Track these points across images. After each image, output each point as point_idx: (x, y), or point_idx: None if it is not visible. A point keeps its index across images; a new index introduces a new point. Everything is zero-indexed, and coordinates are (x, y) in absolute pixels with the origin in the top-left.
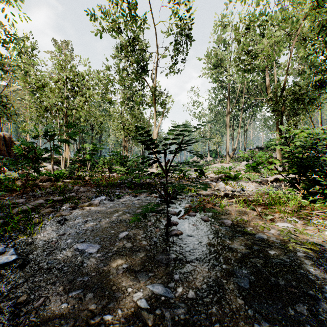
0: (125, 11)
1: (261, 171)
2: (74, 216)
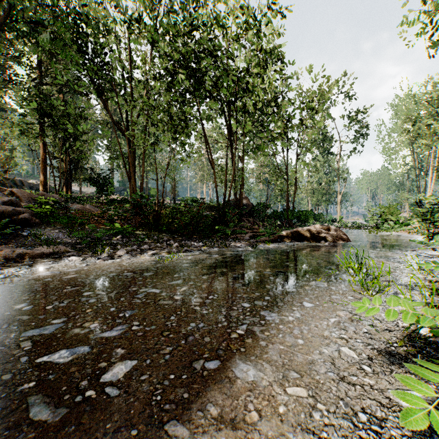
0: None
1: None
2: None
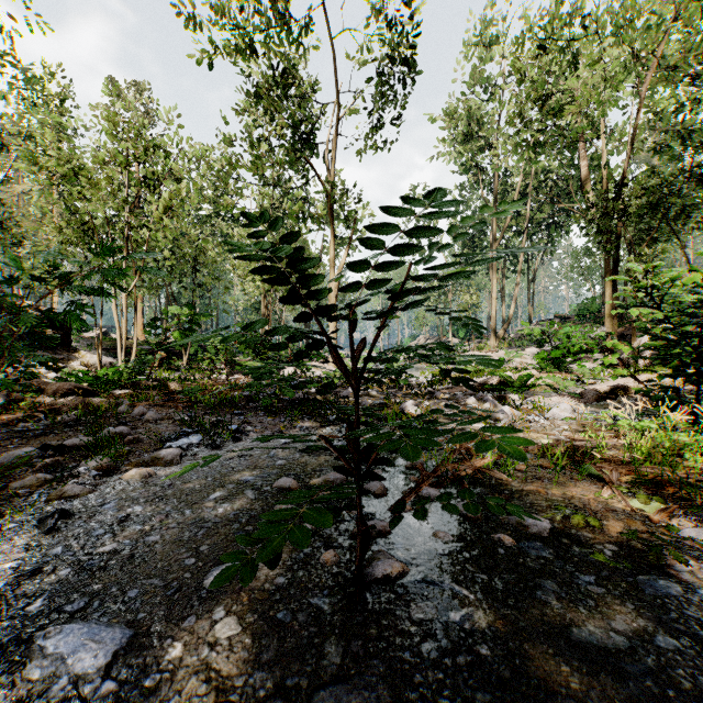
0: (265, 10)
1: (578, 370)
2: (99, 499)
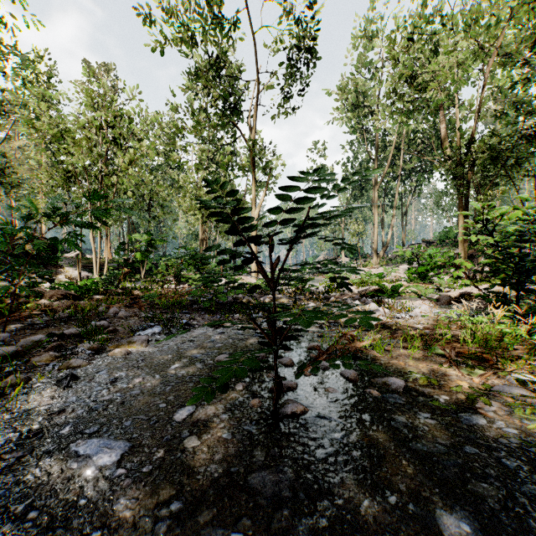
0: (203, 11)
1: (437, 281)
2: (95, 368)
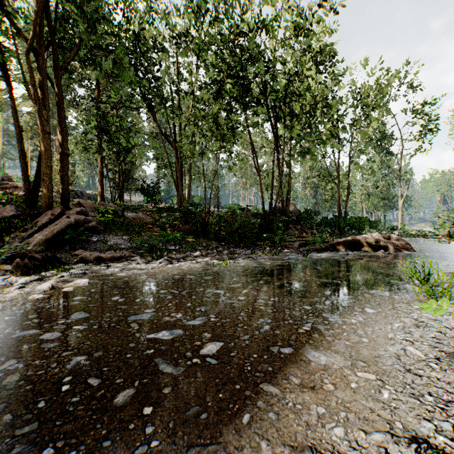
0: None
1: None
2: None
